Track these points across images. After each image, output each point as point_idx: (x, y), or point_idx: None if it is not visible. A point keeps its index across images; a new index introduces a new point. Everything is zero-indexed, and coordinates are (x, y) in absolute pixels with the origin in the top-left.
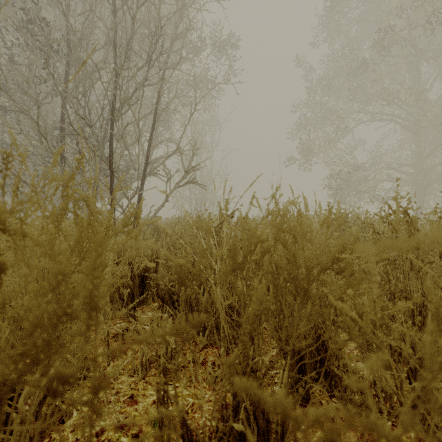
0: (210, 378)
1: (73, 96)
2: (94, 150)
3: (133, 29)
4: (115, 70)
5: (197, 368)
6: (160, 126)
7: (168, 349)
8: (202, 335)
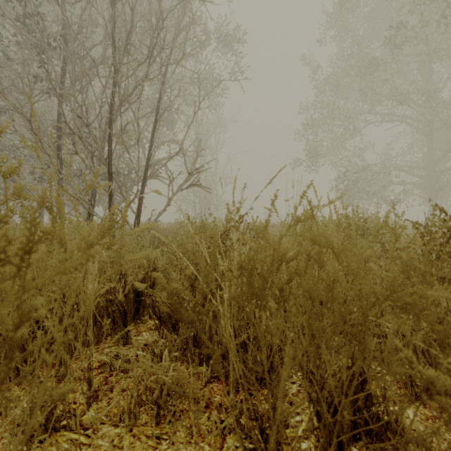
0: (216, 430)
1: (69, 93)
2: (91, 150)
3: (133, 21)
4: (114, 66)
5: (200, 415)
6: (163, 127)
7: (162, 389)
8: (206, 364)
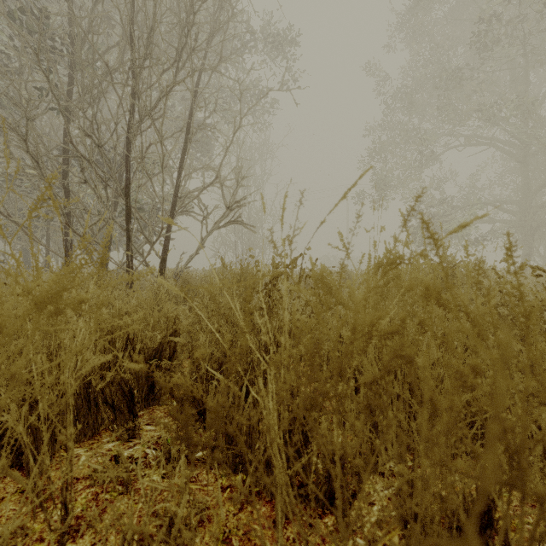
0: None
1: (76, 106)
2: (105, 178)
3: (155, 13)
4: (133, 72)
5: None
6: (197, 152)
7: (173, 523)
8: (244, 471)
